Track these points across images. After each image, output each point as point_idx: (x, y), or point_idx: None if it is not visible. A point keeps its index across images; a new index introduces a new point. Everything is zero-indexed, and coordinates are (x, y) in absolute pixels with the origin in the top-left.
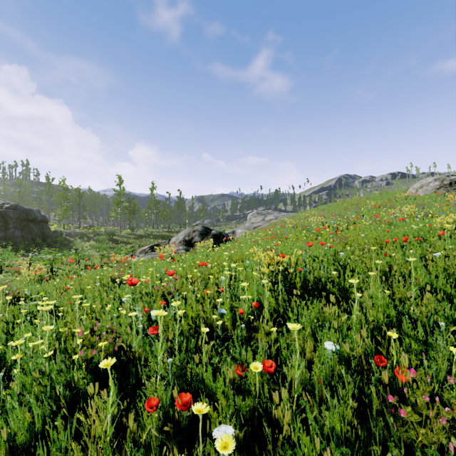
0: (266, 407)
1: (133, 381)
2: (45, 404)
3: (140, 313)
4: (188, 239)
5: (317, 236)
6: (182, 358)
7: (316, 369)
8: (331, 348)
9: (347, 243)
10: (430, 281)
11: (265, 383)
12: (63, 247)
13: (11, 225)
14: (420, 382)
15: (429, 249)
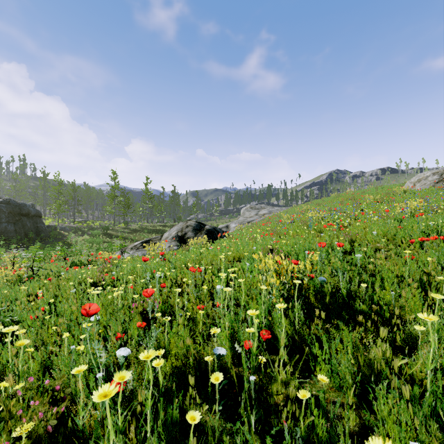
0: None
1: None
2: None
3: (103, 352)
4: (181, 235)
5: (318, 232)
6: None
7: None
8: None
9: (354, 241)
10: None
11: None
12: (57, 242)
13: (4, 219)
14: None
15: None
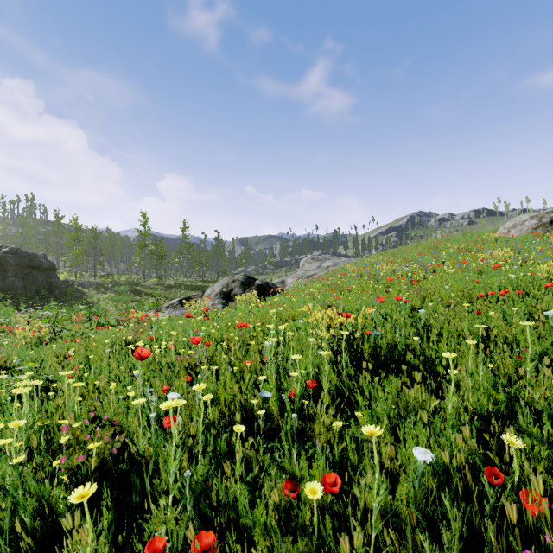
0: (328, 543)
1: (137, 499)
2: (6, 537)
3: (154, 396)
4: (226, 291)
5: (387, 287)
6: (203, 474)
7: (403, 491)
8: (424, 458)
9: (426, 296)
10: (547, 351)
11: (327, 515)
12: (75, 300)
13: (11, 273)
14: (551, 504)
15: (538, 306)
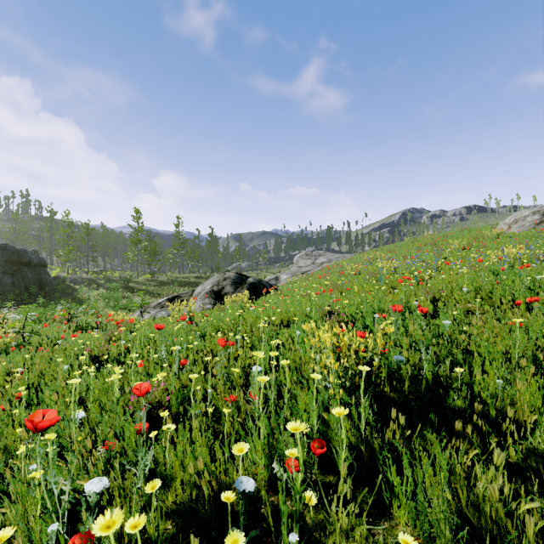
0: None
1: None
2: None
3: (68, 483)
4: (217, 290)
5: (390, 287)
6: None
7: None
8: None
9: (438, 299)
10: None
11: None
12: (65, 297)
13: None
14: None
15: None
